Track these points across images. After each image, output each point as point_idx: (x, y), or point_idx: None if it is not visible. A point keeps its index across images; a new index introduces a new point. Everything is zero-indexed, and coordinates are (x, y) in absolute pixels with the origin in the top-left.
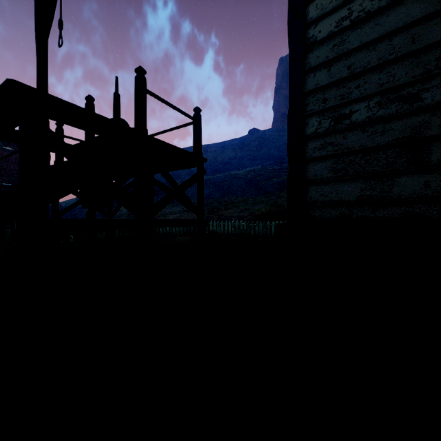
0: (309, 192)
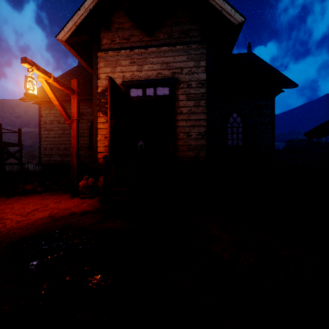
0: (42, 159)
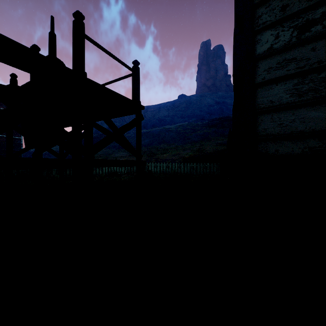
0: (261, 123)
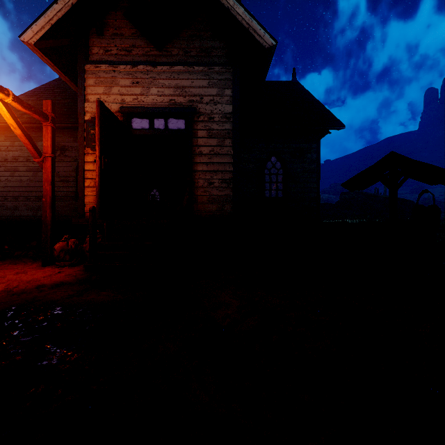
0: None
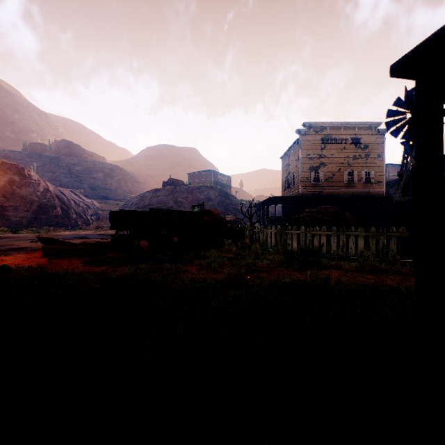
0: None
